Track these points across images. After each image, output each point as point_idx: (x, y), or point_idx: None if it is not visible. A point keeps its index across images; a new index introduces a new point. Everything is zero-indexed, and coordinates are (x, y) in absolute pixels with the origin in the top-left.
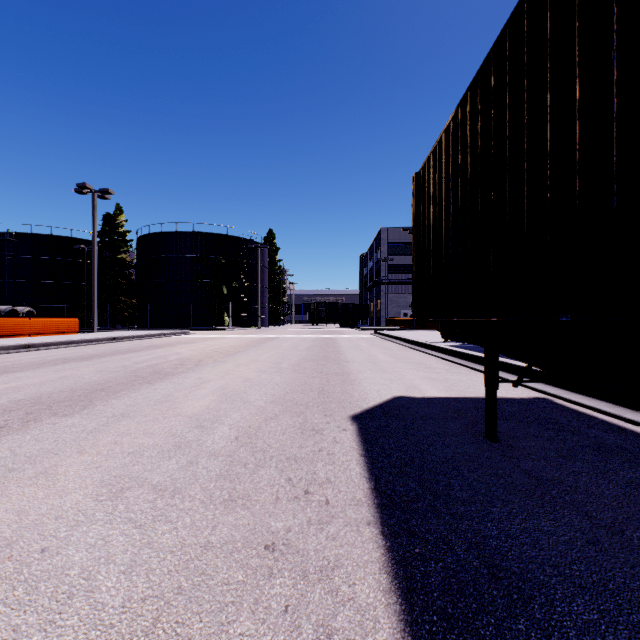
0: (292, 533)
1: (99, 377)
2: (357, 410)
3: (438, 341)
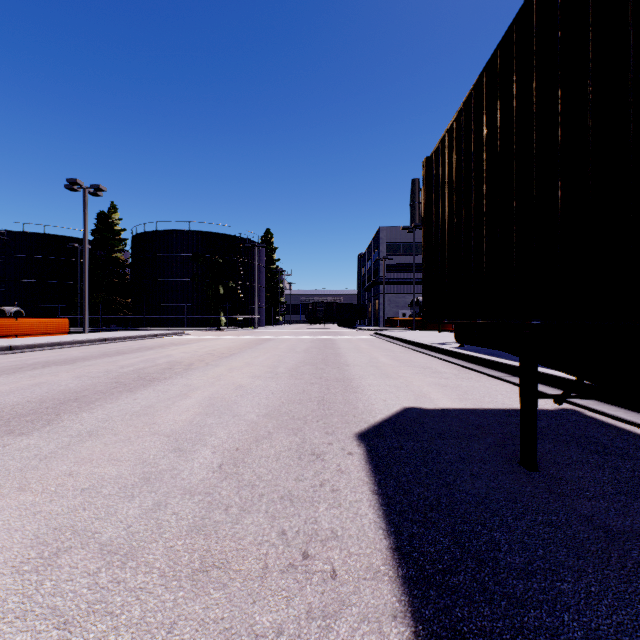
0: (285, 638)
1: (76, 384)
2: (363, 426)
3: (441, 342)
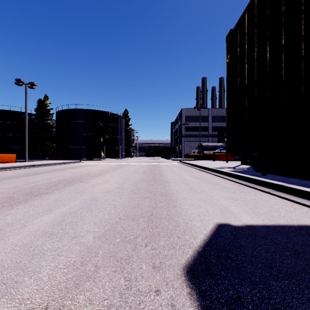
0: None
1: None
2: (188, 253)
3: (219, 167)
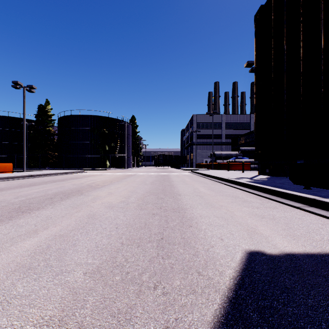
0: None
1: None
2: (215, 301)
3: (235, 177)
